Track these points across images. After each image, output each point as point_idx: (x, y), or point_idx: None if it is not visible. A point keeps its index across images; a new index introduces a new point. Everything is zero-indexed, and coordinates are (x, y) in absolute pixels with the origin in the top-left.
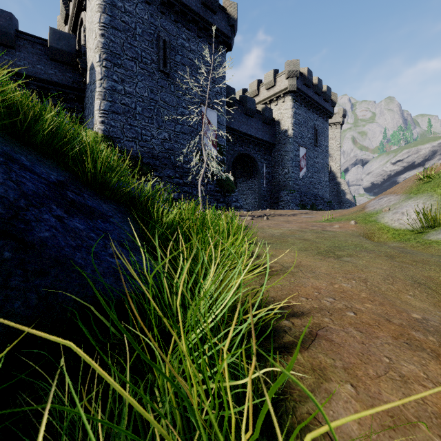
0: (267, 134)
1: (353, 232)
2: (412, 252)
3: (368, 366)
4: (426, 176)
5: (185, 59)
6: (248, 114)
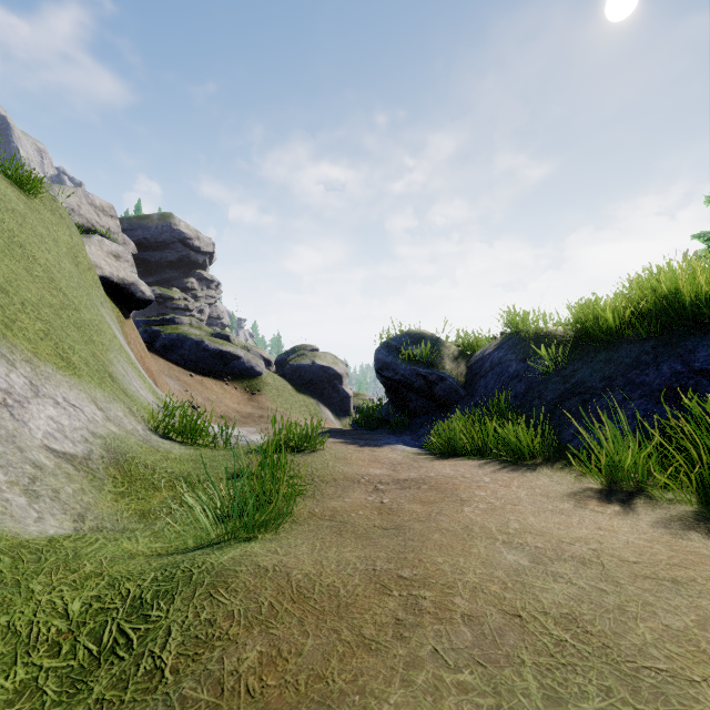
0: None
1: None
2: None
3: (454, 464)
4: None
5: None
6: None
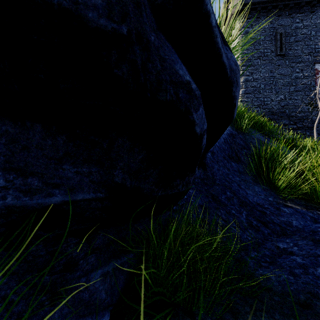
0: None
1: None
2: None
3: None
4: None
5: (298, 37)
6: None
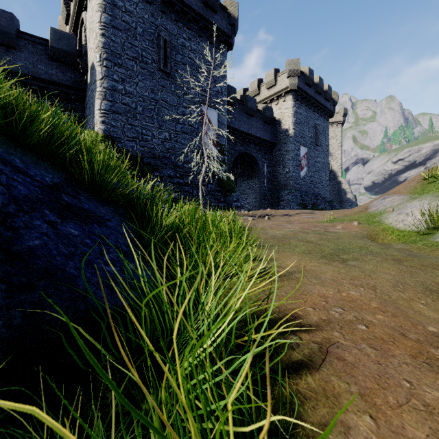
0: (268, 133)
1: (356, 233)
2: (419, 255)
3: (387, 392)
4: (430, 176)
5: (185, 59)
6: (249, 113)
